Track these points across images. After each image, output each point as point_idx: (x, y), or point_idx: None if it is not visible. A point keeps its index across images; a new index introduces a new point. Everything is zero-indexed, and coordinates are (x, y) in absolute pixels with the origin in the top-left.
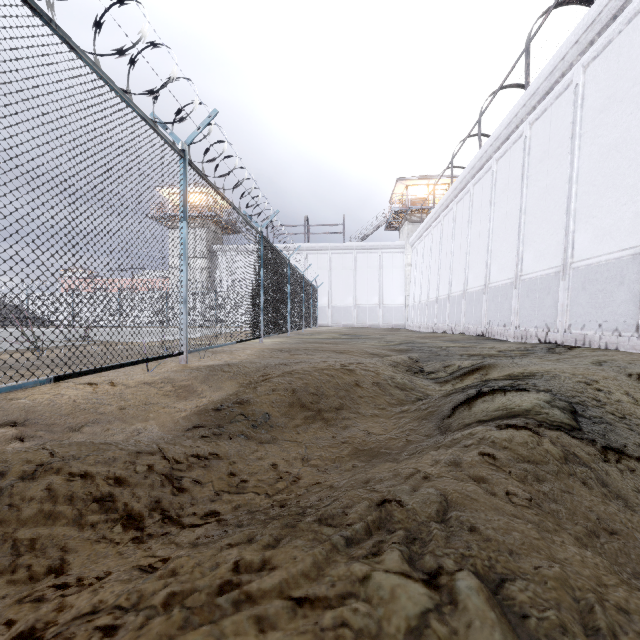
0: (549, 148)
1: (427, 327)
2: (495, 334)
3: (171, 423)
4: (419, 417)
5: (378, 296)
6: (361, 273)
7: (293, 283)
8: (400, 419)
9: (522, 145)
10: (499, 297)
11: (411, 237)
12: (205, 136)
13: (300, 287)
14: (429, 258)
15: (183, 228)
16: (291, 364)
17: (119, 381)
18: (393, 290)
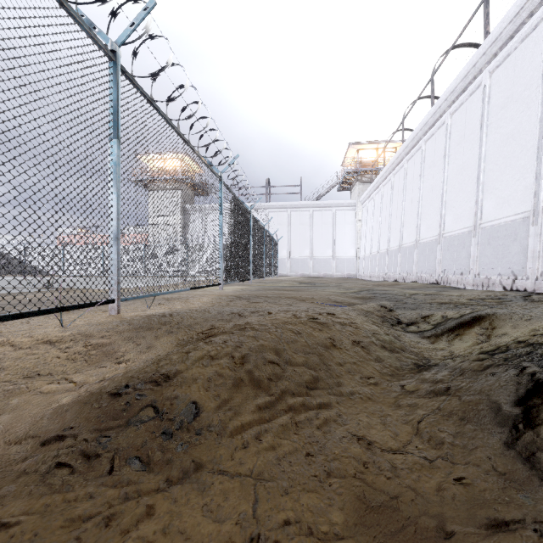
0: (513, 93)
1: (378, 276)
2: (451, 282)
3: (27, 424)
4: (451, 412)
5: (332, 249)
6: (316, 228)
7: (255, 234)
8: (413, 411)
9: (480, 95)
10: (455, 246)
11: (362, 196)
12: (141, 35)
13: (261, 238)
14: (379, 213)
15: (113, 147)
16: (246, 315)
17: (8, 340)
18: (345, 243)
